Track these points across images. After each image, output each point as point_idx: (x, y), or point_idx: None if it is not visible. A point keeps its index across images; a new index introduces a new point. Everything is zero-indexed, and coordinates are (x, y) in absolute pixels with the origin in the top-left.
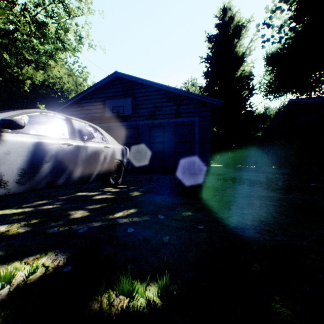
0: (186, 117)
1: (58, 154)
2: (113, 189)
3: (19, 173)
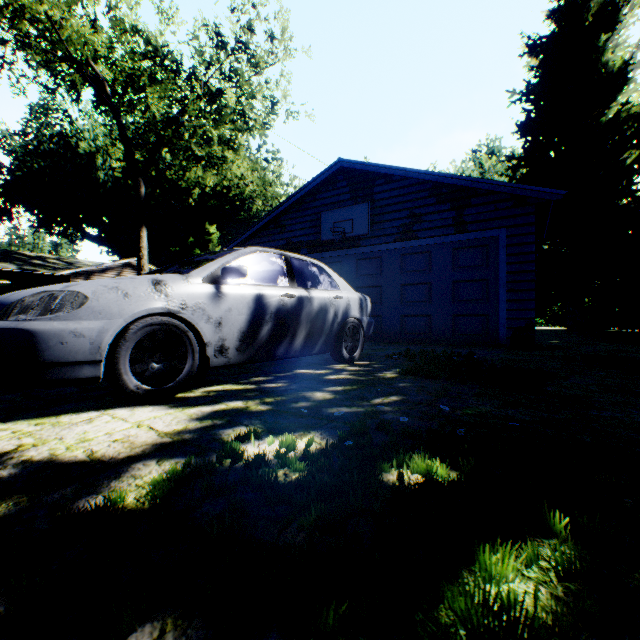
0: (478, 230)
1: (278, 310)
2: (348, 366)
3: (239, 337)
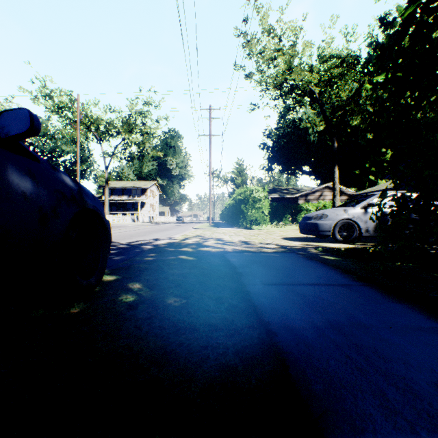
0: None
1: None
2: None
3: (374, 227)
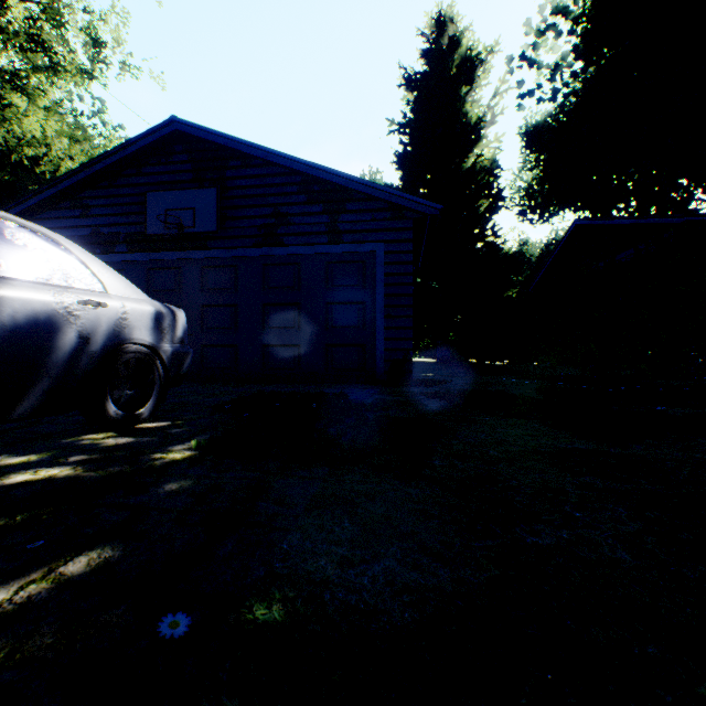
0: (354, 242)
1: None
2: (114, 436)
3: None
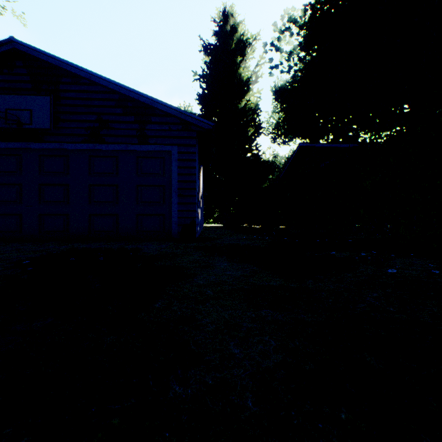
0: (157, 144)
1: None
2: None
3: None
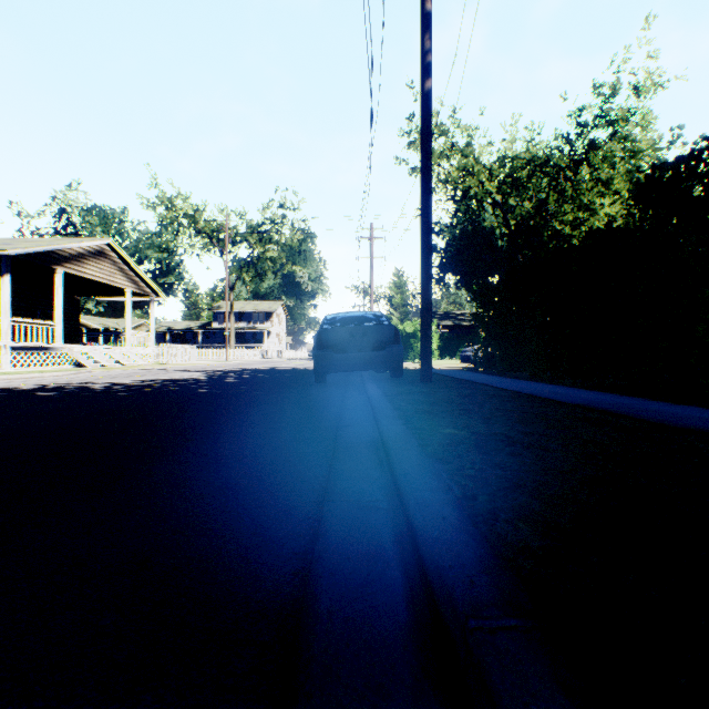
0: None
1: None
2: None
3: None
